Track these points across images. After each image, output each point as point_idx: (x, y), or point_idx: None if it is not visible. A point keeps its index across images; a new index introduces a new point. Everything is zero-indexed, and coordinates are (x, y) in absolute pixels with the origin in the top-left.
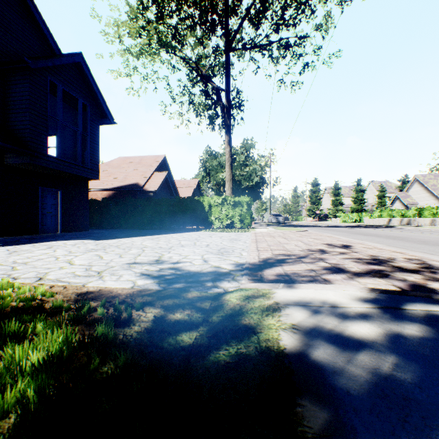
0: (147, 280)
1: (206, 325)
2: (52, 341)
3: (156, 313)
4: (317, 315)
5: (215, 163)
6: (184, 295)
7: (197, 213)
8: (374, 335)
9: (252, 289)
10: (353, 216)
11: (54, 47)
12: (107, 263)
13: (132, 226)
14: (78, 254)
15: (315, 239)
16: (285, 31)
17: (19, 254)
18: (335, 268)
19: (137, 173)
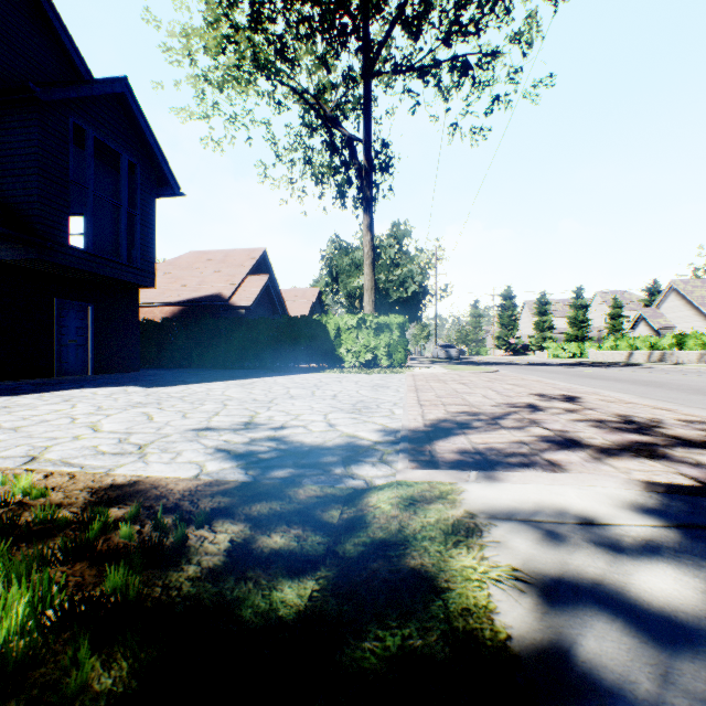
0: (226, 461)
1: (332, 564)
2: (5, 608)
3: (235, 534)
4: (559, 544)
5: (346, 262)
6: (292, 493)
7: (318, 343)
8: (694, 597)
9: (418, 482)
10: (570, 347)
11: (81, 68)
12: (158, 429)
13: (211, 364)
14: (112, 411)
15: (514, 385)
16: (462, 42)
17: (11, 411)
18: (564, 439)
19: (219, 278)
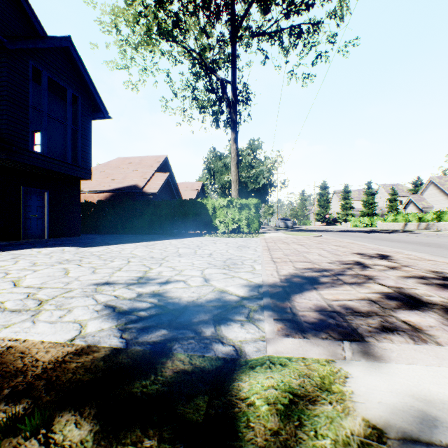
0: (107, 320)
1: None
2: None
3: None
4: None
5: (219, 165)
6: (159, 366)
7: (201, 217)
8: None
9: (292, 359)
10: (364, 220)
11: (39, 30)
12: (66, 284)
13: (130, 231)
14: (41, 267)
15: (338, 246)
16: (297, 15)
17: None
18: (405, 297)
19: (136, 174)
